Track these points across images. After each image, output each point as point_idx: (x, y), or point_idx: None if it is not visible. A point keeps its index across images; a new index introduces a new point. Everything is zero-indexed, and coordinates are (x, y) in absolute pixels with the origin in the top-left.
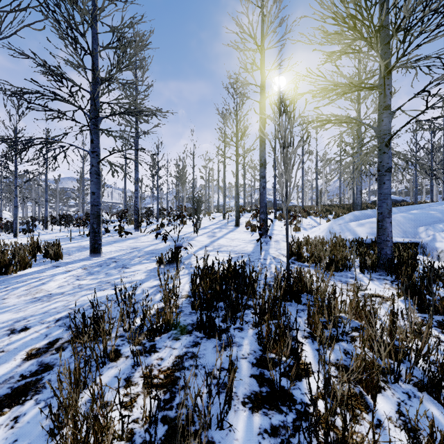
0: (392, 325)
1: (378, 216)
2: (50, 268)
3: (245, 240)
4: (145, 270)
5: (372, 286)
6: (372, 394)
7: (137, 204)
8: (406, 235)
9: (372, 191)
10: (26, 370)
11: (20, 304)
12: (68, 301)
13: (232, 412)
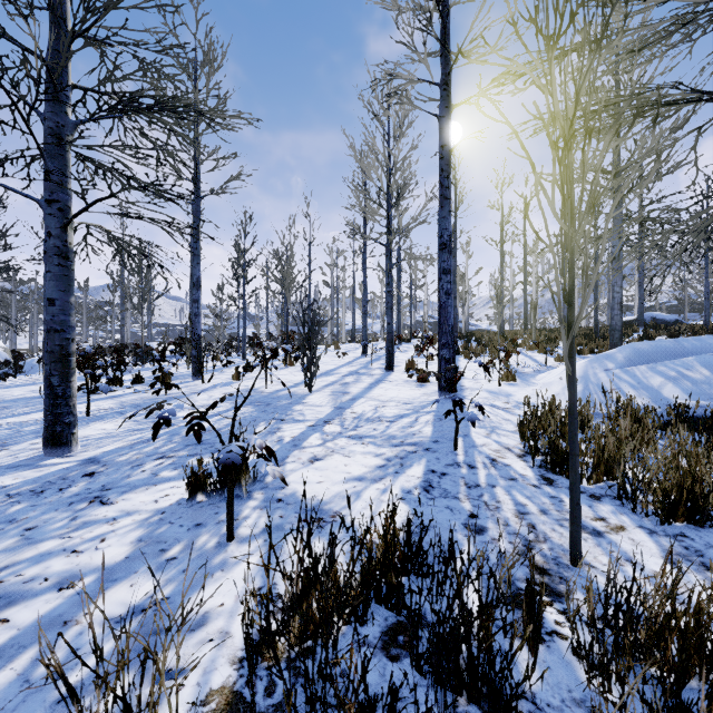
0: None
1: None
2: None
3: (411, 403)
4: (146, 515)
5: None
6: None
7: (198, 327)
8: None
9: None
10: None
11: None
12: None
13: None
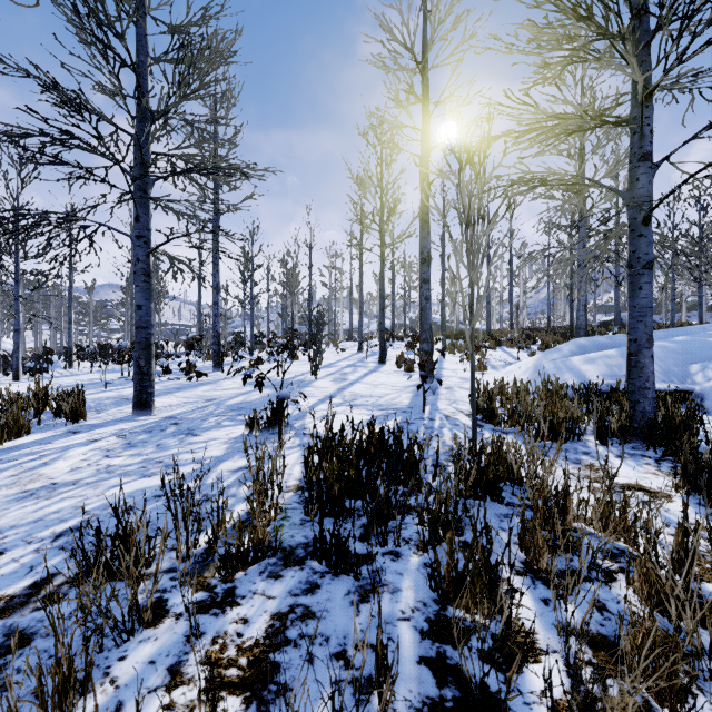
0: (683, 551)
1: (629, 346)
2: (63, 435)
3: (397, 386)
4: (225, 440)
5: (625, 470)
6: (672, 709)
7: (218, 326)
8: (668, 378)
9: (599, 306)
10: None
11: None
12: (83, 497)
13: None
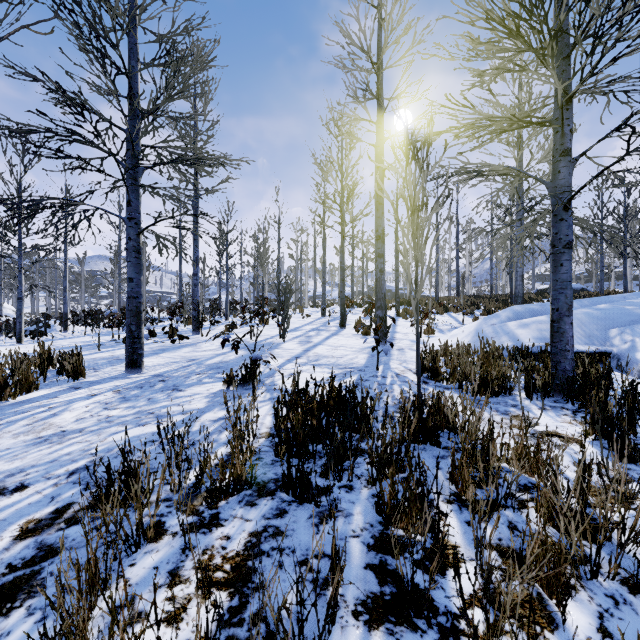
0: (581, 484)
1: (552, 314)
2: (67, 390)
3: (355, 348)
4: (206, 394)
5: (546, 420)
6: (558, 599)
7: (197, 295)
8: (591, 341)
9: (538, 275)
10: (17, 556)
11: (17, 447)
12: (89, 442)
13: (338, 629)
